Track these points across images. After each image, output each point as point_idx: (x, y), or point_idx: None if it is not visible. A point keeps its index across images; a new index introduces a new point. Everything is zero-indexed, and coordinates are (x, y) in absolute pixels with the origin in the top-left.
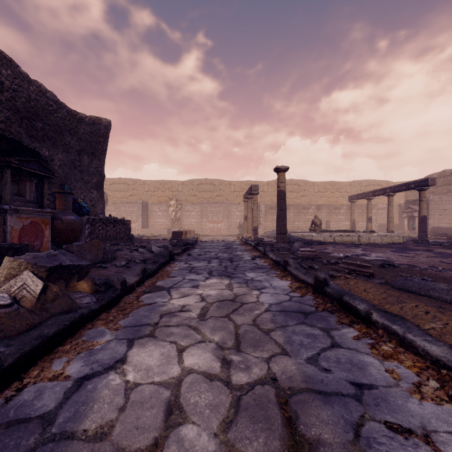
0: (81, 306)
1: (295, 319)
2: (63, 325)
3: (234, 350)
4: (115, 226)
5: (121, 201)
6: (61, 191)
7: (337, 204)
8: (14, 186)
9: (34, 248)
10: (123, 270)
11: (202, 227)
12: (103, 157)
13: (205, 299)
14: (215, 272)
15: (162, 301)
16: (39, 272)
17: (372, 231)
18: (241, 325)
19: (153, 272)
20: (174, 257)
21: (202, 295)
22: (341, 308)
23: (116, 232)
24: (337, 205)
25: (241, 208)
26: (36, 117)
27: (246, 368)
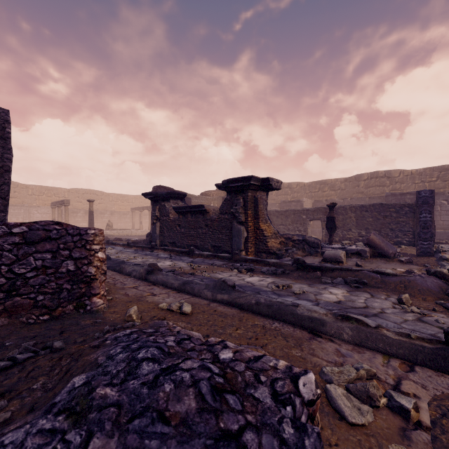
0: None
1: None
2: None
3: None
4: None
5: None
6: None
7: (125, 211)
8: None
9: None
10: None
11: None
12: None
13: None
14: None
15: None
16: None
17: (139, 229)
18: None
19: None
20: None
21: None
22: (112, 244)
23: None
24: (125, 212)
25: (42, 211)
26: None
27: None
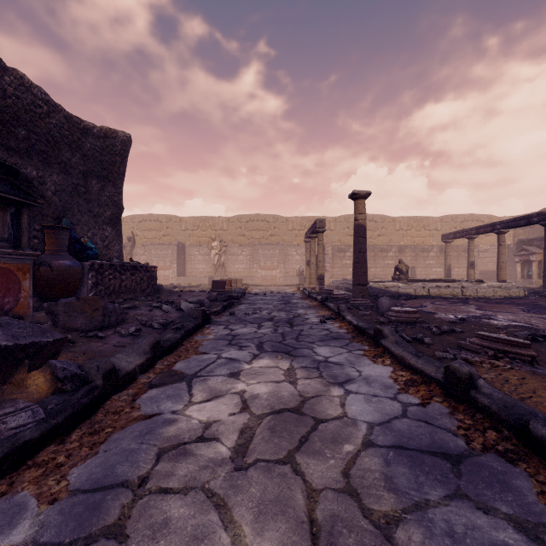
0: None
1: (436, 479)
2: None
3: None
4: (134, 274)
5: (151, 242)
6: (50, 225)
7: (425, 245)
8: None
9: (3, 307)
10: (129, 341)
11: (252, 275)
12: (120, 183)
13: (249, 405)
14: (267, 346)
15: (173, 409)
16: None
17: (480, 280)
18: (319, 490)
19: (174, 345)
20: (210, 318)
21: (244, 395)
22: (527, 450)
23: (136, 281)
24: (425, 246)
25: (302, 251)
26: (15, 121)
27: None
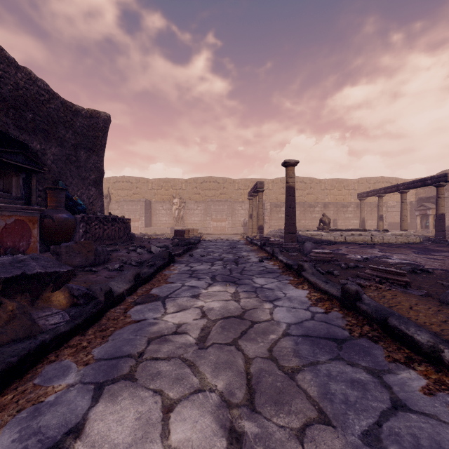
0: (45, 328)
1: (326, 351)
2: (7, 363)
3: (245, 409)
4: (113, 224)
5: (124, 199)
6: (52, 187)
7: (344, 202)
8: None
9: (19, 249)
10: (116, 274)
11: (205, 226)
12: (102, 153)
13: (207, 314)
14: (218, 277)
15: (154, 317)
16: None
17: (385, 230)
18: (253, 358)
19: (149, 277)
20: (174, 258)
21: (203, 308)
22: (386, 335)
23: (115, 230)
24: (344, 203)
25: (246, 206)
26: (25, 107)
27: None
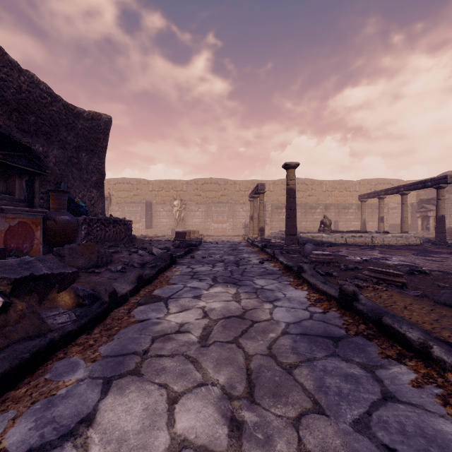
0: (53, 327)
1: (323, 348)
2: (20, 359)
3: (246, 401)
4: (115, 226)
5: (124, 201)
6: (54, 189)
7: (346, 203)
8: (2, 184)
9: (22, 251)
10: (118, 275)
11: (206, 227)
12: (103, 155)
13: (208, 314)
14: (219, 279)
15: (157, 316)
16: (1, 286)
17: (386, 231)
18: (253, 355)
19: (151, 279)
20: (175, 260)
21: (204, 309)
22: (380, 333)
23: (116, 232)
24: (346, 204)
25: (247, 208)
26: (28, 110)
27: (265, 440)
